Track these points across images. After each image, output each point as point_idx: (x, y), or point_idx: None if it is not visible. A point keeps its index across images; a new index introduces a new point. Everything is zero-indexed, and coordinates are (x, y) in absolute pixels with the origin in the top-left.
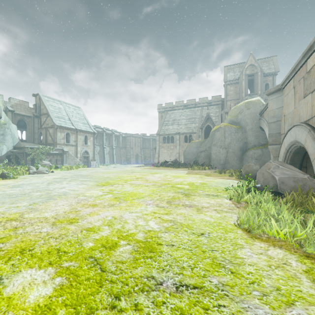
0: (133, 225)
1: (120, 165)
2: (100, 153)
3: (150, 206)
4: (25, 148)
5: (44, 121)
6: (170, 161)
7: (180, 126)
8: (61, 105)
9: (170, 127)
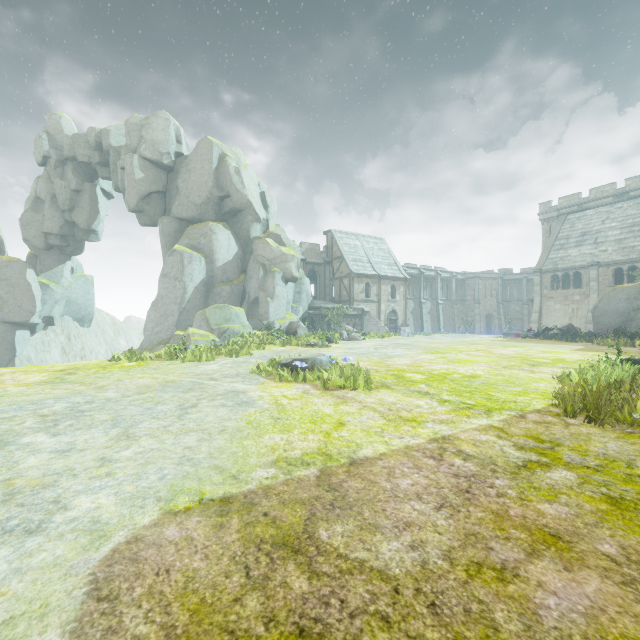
0: (463, 371)
1: (453, 335)
2: (414, 313)
3: (483, 367)
4: (321, 308)
5: (337, 268)
6: (554, 329)
7: (602, 247)
8: (357, 241)
9: (572, 252)
